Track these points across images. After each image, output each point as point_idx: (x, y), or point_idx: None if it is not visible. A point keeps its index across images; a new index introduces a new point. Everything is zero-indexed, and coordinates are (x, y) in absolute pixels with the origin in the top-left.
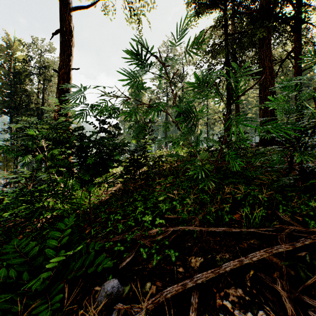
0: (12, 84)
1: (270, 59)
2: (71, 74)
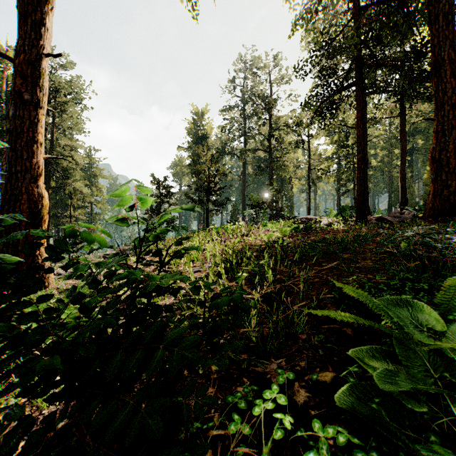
0: (4, 116)
1: (451, 46)
2: (46, 67)
